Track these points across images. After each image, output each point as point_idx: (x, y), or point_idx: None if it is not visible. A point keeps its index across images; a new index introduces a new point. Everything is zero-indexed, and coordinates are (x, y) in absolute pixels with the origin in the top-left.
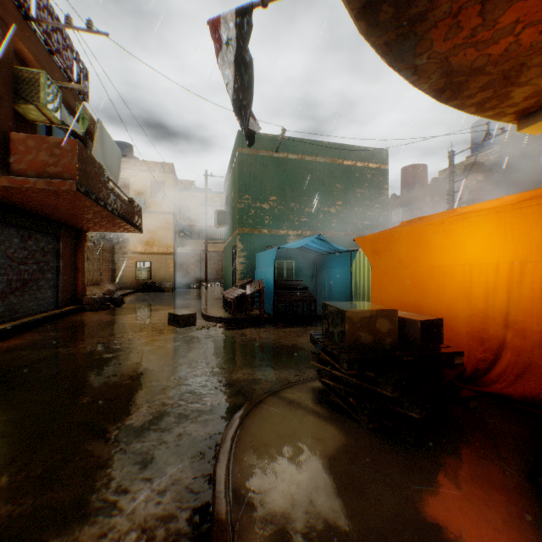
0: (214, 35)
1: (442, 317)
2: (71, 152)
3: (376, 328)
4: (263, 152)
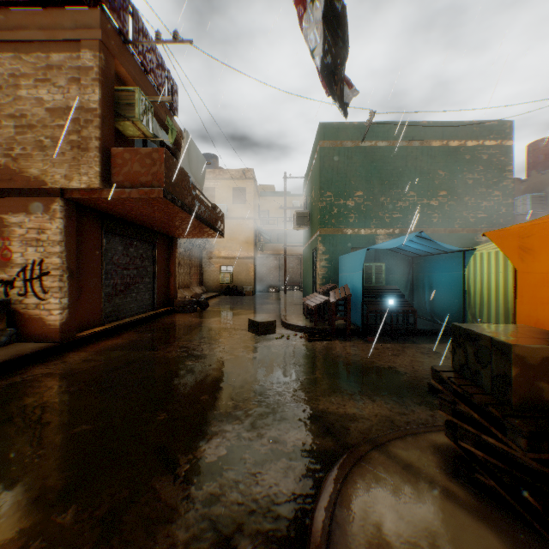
0: None
1: None
2: (158, 161)
3: None
4: (347, 143)
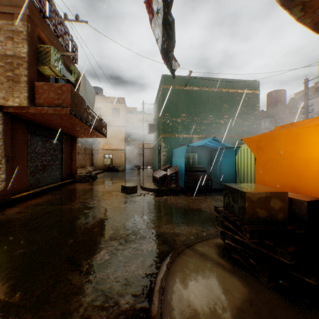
0: (148, 9)
1: (316, 196)
2: (66, 92)
3: (270, 206)
4: (177, 87)
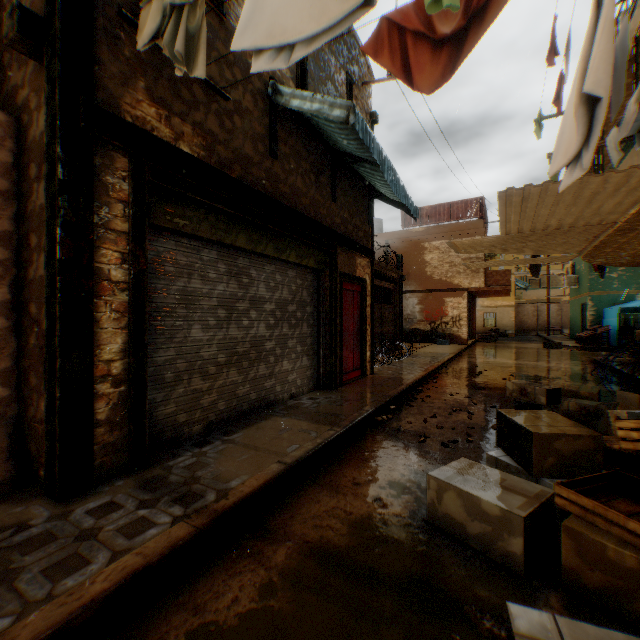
0: None
1: None
2: (508, 275)
3: None
4: None
